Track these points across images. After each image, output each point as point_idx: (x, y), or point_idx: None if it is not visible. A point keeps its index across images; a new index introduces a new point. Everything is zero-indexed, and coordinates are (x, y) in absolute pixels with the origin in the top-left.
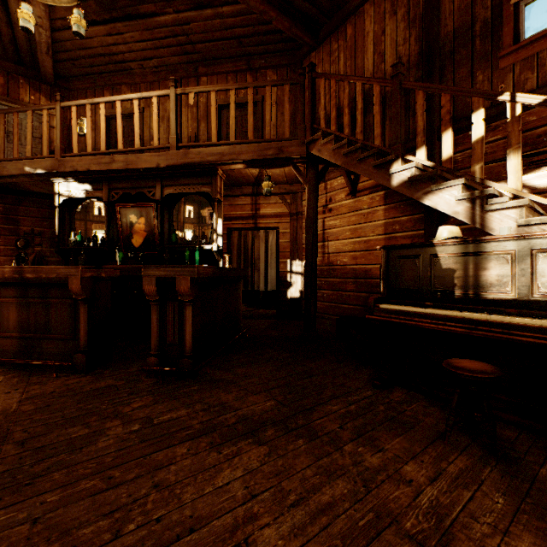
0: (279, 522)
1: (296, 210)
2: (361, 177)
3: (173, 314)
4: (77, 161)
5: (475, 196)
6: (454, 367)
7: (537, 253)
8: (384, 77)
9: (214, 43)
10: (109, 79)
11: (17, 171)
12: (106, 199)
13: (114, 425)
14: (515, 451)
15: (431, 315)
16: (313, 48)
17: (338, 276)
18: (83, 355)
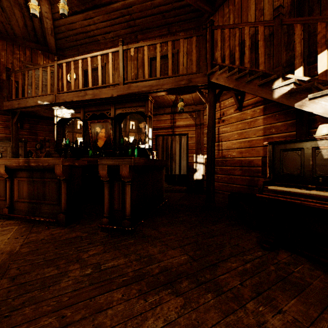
0: None
1: (199, 122)
2: (245, 97)
3: (118, 190)
4: (66, 96)
5: None
6: None
7: None
8: None
9: (147, 18)
10: (86, 47)
11: (34, 103)
12: (82, 118)
13: (74, 268)
14: None
15: (316, 196)
16: (211, 14)
17: (229, 165)
18: (63, 215)
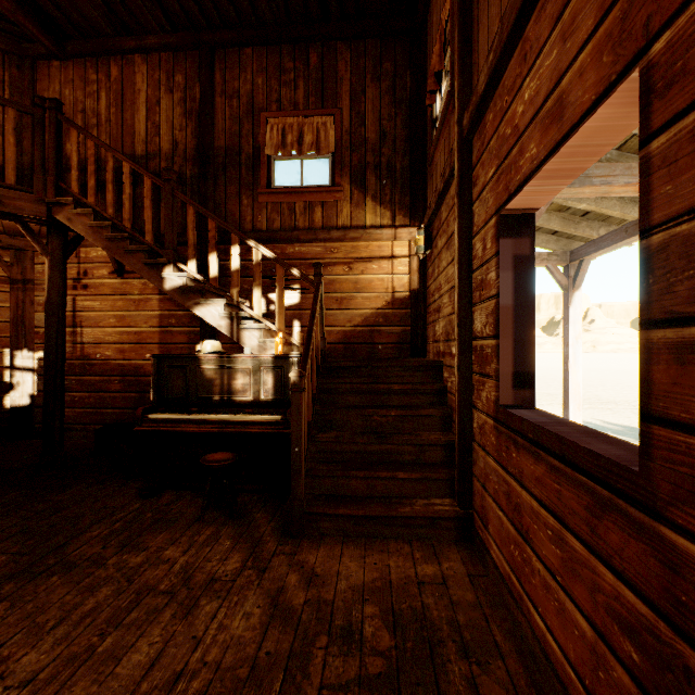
0: (39, 646)
1: (23, 276)
2: None
3: None
4: None
5: (233, 315)
6: (207, 462)
7: (263, 369)
8: (159, 153)
9: None
10: None
11: None
12: None
13: None
14: (247, 509)
15: (195, 421)
16: (56, 55)
17: (99, 373)
18: None
